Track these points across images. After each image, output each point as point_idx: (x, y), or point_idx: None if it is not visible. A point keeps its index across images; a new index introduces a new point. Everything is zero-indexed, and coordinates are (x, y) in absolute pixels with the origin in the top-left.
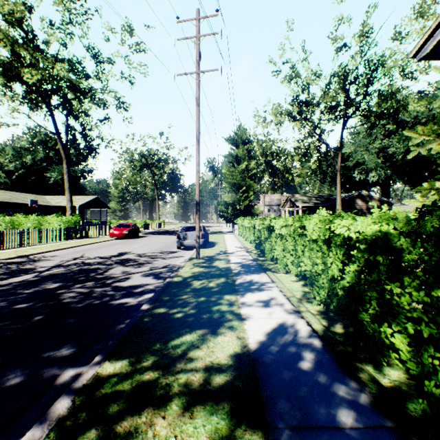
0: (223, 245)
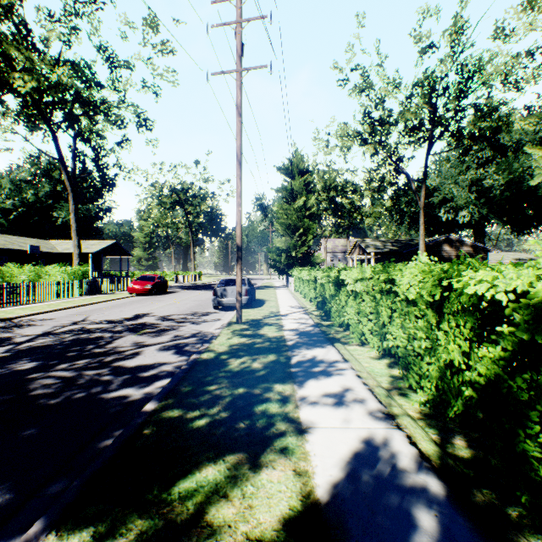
0: (274, 304)
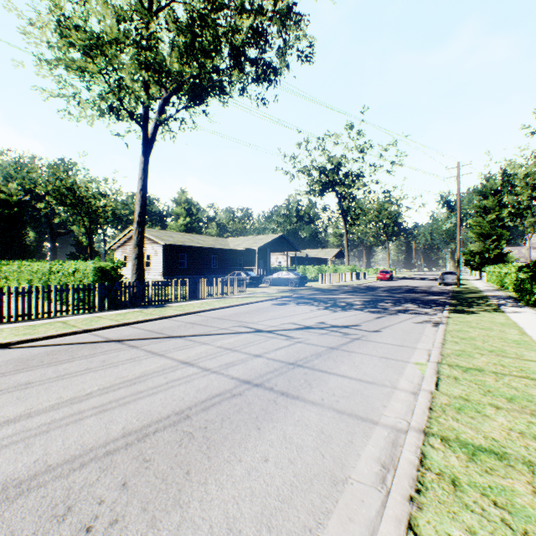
0: (471, 285)
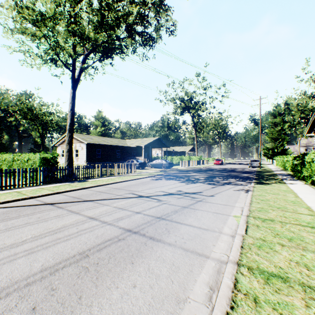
0: (267, 167)
